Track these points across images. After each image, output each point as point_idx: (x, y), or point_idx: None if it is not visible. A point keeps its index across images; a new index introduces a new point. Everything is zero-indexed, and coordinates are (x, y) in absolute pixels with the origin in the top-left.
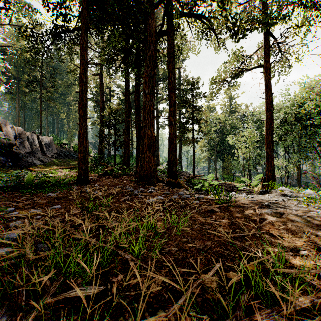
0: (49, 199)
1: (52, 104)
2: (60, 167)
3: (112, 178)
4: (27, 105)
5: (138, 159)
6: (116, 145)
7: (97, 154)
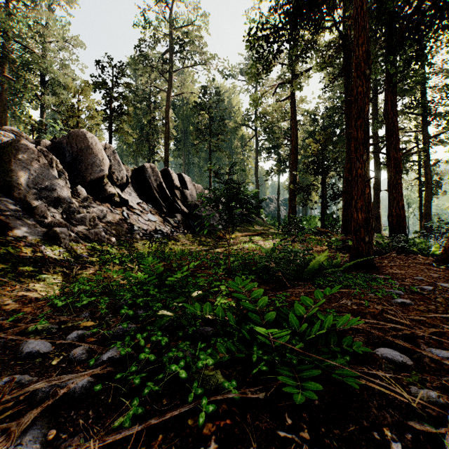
0: (434, 318)
1: (222, 153)
2: (245, 233)
3: (382, 259)
4: (191, 160)
5: (394, 222)
6: (326, 200)
7: (291, 215)
